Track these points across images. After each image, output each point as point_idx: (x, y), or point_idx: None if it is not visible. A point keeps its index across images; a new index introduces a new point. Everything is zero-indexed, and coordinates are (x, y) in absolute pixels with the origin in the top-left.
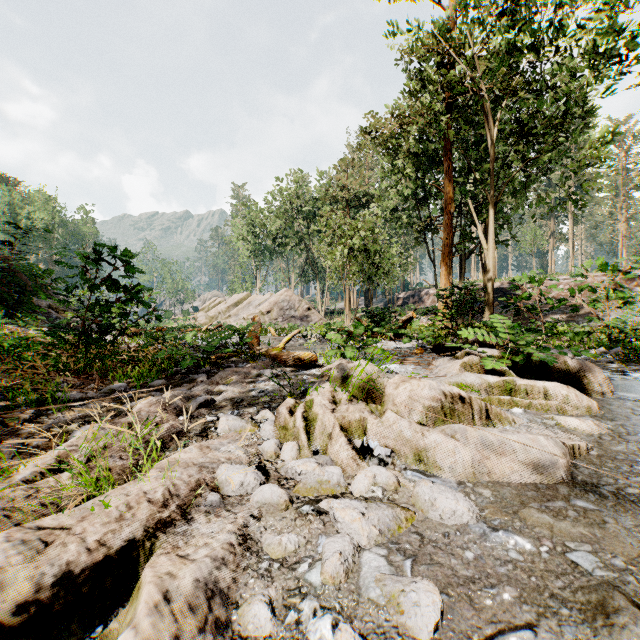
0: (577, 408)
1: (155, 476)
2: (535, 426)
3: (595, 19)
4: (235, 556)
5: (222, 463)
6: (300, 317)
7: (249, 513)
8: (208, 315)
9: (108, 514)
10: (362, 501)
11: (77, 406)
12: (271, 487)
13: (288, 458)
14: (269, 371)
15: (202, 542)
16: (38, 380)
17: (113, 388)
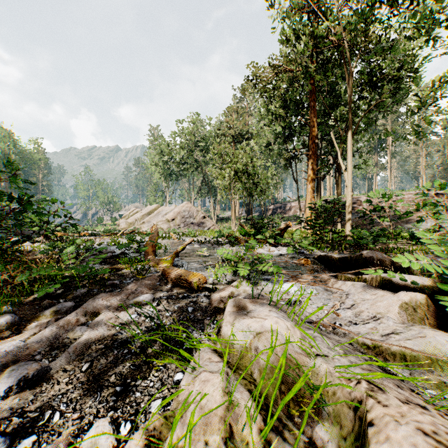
0: None
1: None
2: None
3: None
4: None
5: None
6: (197, 223)
7: None
8: (127, 221)
9: None
10: None
11: None
12: None
13: None
14: (150, 297)
15: None
16: None
17: None
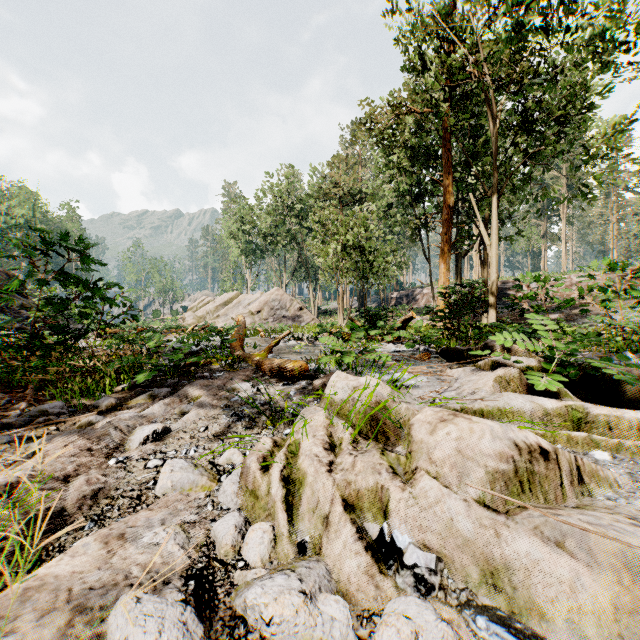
0: None
1: None
2: None
3: None
4: None
5: (130, 584)
6: (292, 317)
7: None
8: (196, 315)
9: None
10: None
11: None
12: None
13: (254, 559)
14: (248, 384)
15: None
16: None
17: (44, 409)
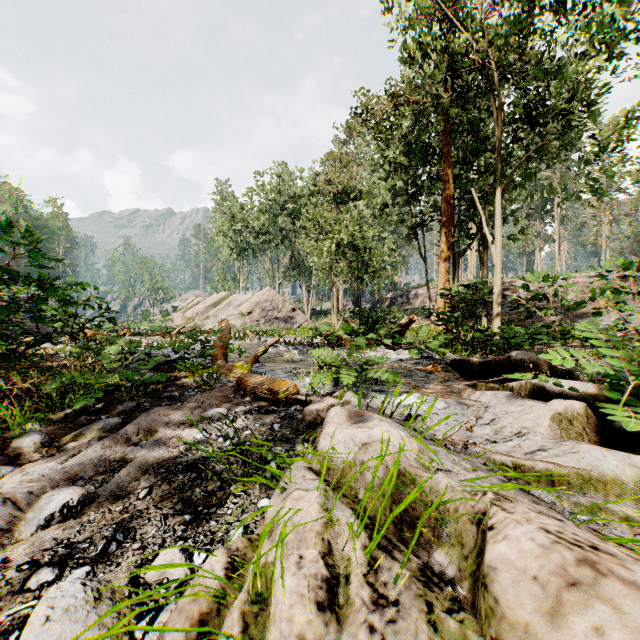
0: None
1: None
2: None
3: None
4: None
5: None
6: (284, 318)
7: None
8: (185, 316)
9: None
10: None
11: None
12: None
13: None
14: (222, 411)
15: None
16: None
17: None
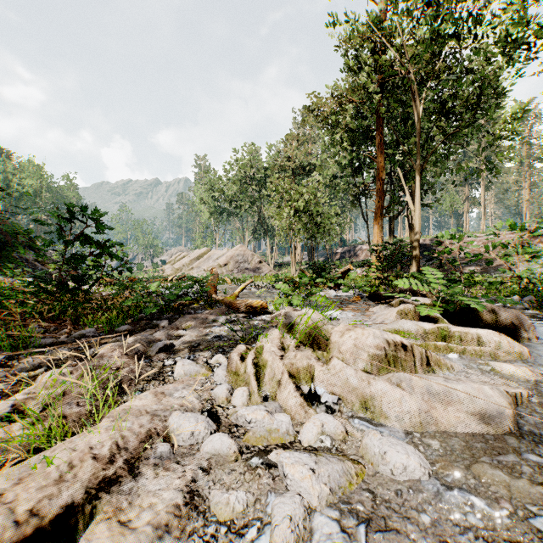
0: (508, 354)
1: (106, 427)
2: (472, 372)
3: (508, 11)
4: (180, 519)
5: (175, 410)
6: (253, 269)
7: (198, 465)
8: (174, 267)
9: (47, 476)
10: (311, 454)
11: (48, 350)
12: (221, 437)
13: (239, 404)
14: (224, 317)
15: (147, 502)
16: (13, 326)
17: (83, 333)
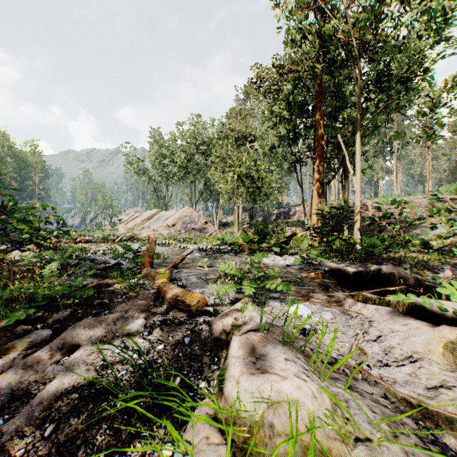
0: None
1: None
2: None
3: None
4: None
5: None
6: (199, 229)
7: None
8: (126, 227)
9: None
10: None
11: None
12: None
13: None
14: (141, 323)
15: None
16: None
17: None
